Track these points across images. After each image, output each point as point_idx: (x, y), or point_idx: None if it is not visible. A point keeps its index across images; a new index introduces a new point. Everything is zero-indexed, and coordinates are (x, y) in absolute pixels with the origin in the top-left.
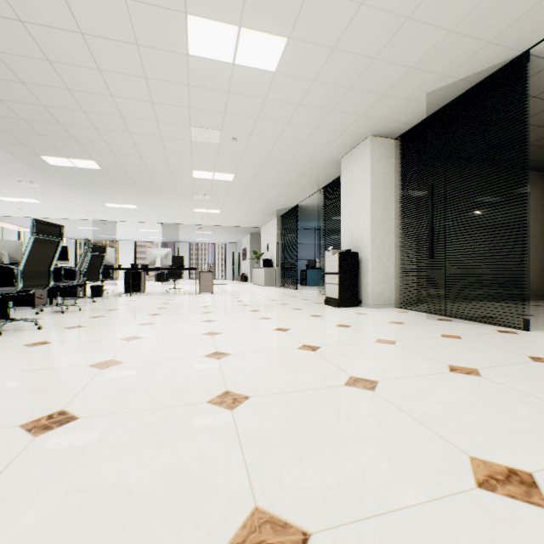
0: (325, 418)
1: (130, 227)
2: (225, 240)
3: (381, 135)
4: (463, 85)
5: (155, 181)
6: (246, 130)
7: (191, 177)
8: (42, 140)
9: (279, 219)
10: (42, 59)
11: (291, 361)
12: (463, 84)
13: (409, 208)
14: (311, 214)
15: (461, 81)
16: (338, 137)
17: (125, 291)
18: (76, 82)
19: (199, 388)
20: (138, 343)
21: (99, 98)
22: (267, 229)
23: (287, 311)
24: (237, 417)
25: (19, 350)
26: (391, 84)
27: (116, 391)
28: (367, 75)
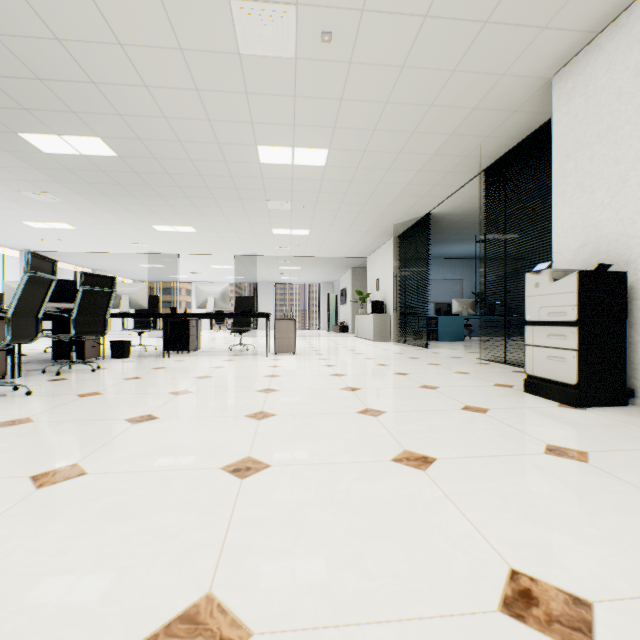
0: None
1: (198, 262)
2: (319, 279)
3: None
4: None
5: (205, 177)
6: None
7: (257, 162)
8: None
9: (395, 241)
10: None
11: None
12: None
13: None
14: (447, 231)
15: None
16: None
17: (167, 349)
18: None
19: None
20: None
21: None
22: (376, 259)
23: (457, 419)
24: None
25: None
26: None
27: None
28: None
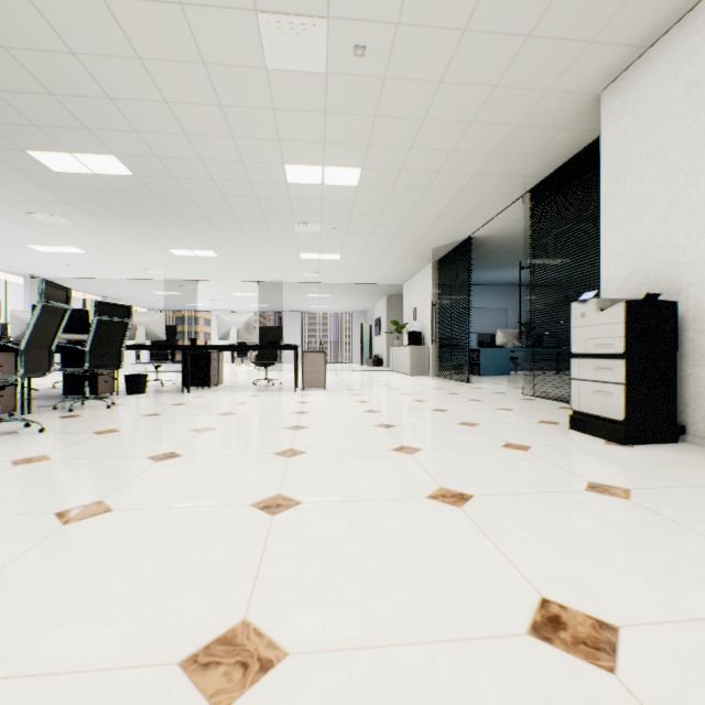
0: None
1: (218, 290)
2: (351, 308)
3: None
4: None
5: (228, 197)
6: (387, 7)
7: (284, 182)
8: (3, 107)
9: (434, 267)
10: None
11: None
12: None
13: None
14: (490, 255)
15: None
16: (625, 1)
17: (186, 384)
18: None
19: None
20: None
21: None
22: (413, 286)
23: (496, 456)
24: None
25: None
26: None
27: None
28: None
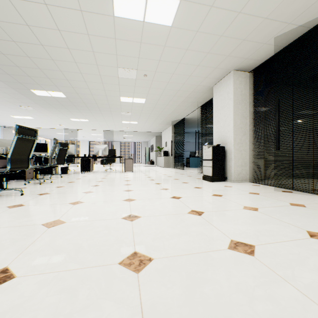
0: (217, 287)
1: (86, 133)
2: (141, 140)
3: (240, 69)
4: (301, 30)
5: (98, 104)
6: (153, 69)
7: (119, 101)
8: (30, 80)
9: (173, 127)
10: (23, 24)
11: (183, 224)
12: (301, 29)
13: (258, 117)
14: (192, 123)
15: (300, 27)
16: (212, 72)
17: (81, 170)
18: (45, 40)
19: (114, 248)
20: (80, 207)
21: (61, 50)
22: (165, 133)
23: (179, 184)
24: (141, 282)
25: (2, 211)
26: (250, 32)
27: (52, 249)
28: (234, 25)
